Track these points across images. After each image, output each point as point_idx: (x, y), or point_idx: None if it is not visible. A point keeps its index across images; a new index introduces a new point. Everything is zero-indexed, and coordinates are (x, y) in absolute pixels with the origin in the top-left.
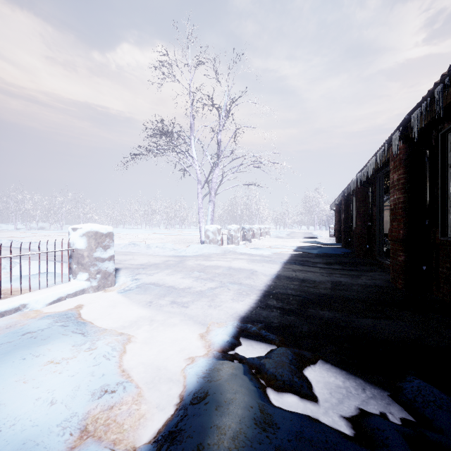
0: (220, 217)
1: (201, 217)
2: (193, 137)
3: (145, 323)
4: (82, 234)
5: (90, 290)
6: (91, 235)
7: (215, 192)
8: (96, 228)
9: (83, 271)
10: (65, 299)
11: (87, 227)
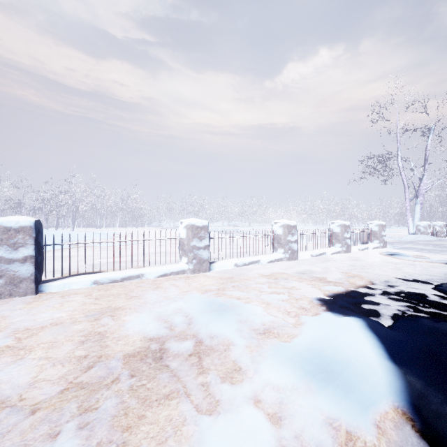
0: (397, 214)
1: (408, 216)
2: (400, 158)
3: (424, 254)
4: (375, 225)
5: (380, 247)
6: (380, 225)
7: (422, 197)
8: (382, 223)
9: (376, 240)
10: (374, 248)
11: (378, 222)
